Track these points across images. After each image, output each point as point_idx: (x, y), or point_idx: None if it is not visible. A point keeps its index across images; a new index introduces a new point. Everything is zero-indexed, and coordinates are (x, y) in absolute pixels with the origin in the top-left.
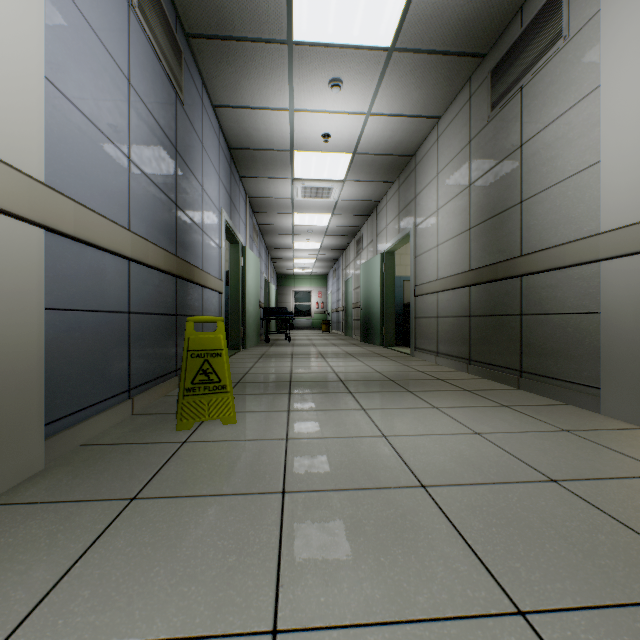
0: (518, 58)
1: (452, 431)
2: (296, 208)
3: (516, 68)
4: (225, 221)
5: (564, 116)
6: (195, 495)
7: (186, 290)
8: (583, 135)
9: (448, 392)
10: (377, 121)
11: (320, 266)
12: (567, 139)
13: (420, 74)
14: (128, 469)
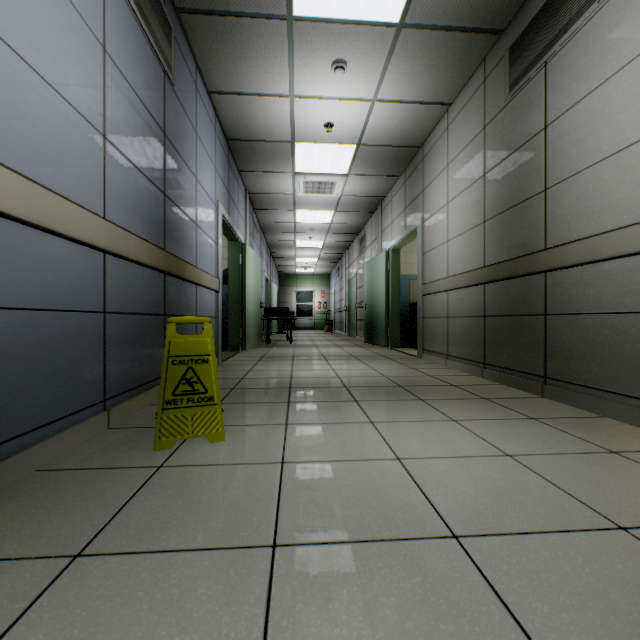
0: (542, 30)
1: (478, 452)
2: (298, 204)
3: (539, 42)
4: (222, 216)
5: (599, 90)
6: (159, 550)
7: (177, 288)
8: (623, 109)
9: (465, 401)
10: (383, 108)
11: (323, 265)
12: (602, 115)
13: (431, 54)
14: (83, 507)
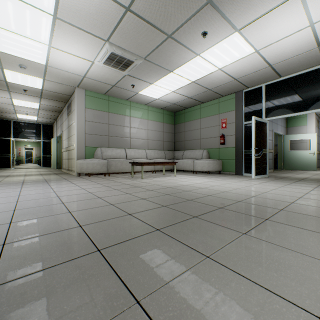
0: None
1: None
2: None
3: None
4: None
5: None
6: None
7: (319, 155)
8: None
9: None
10: None
11: None
12: None
13: None
14: None
